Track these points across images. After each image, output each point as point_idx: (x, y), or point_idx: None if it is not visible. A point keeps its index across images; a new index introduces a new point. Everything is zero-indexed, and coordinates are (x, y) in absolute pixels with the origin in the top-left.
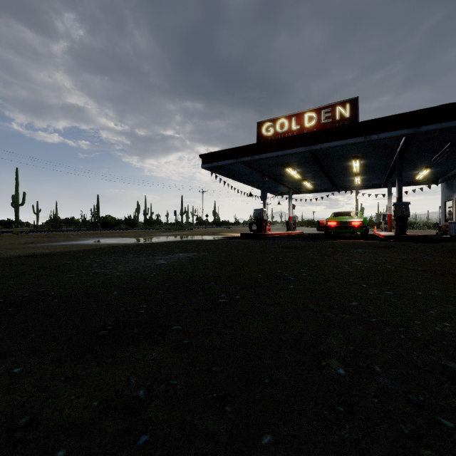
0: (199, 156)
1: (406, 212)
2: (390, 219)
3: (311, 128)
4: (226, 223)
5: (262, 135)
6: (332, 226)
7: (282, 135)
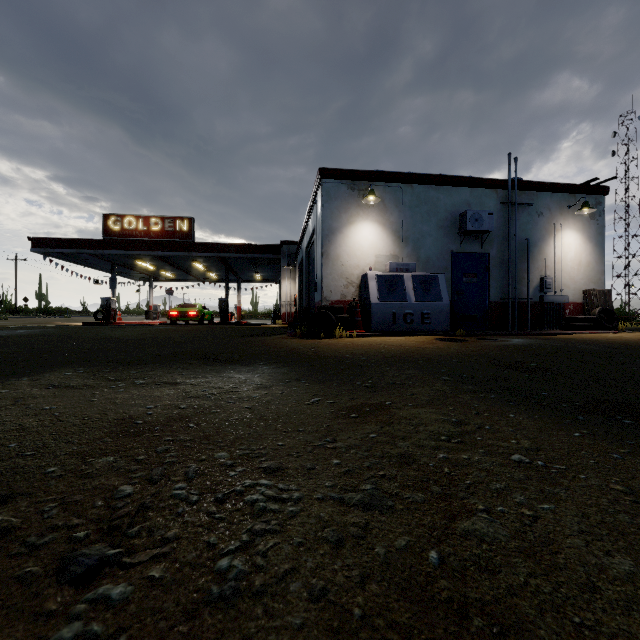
0: (28, 238)
1: (225, 306)
2: (239, 310)
3: (157, 232)
4: (65, 311)
5: (109, 227)
6: (174, 315)
7: (130, 232)
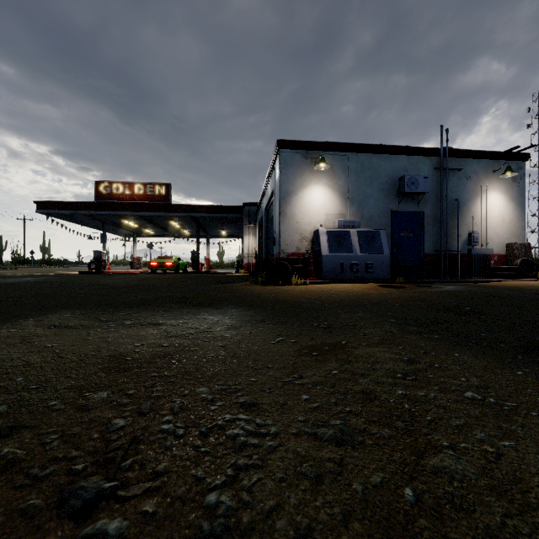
0: (34, 201)
1: (197, 257)
2: (208, 261)
3: (140, 196)
4: (64, 262)
5: (100, 192)
6: (154, 266)
7: (118, 196)
